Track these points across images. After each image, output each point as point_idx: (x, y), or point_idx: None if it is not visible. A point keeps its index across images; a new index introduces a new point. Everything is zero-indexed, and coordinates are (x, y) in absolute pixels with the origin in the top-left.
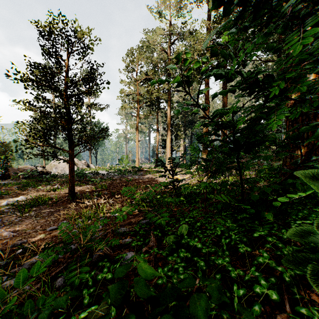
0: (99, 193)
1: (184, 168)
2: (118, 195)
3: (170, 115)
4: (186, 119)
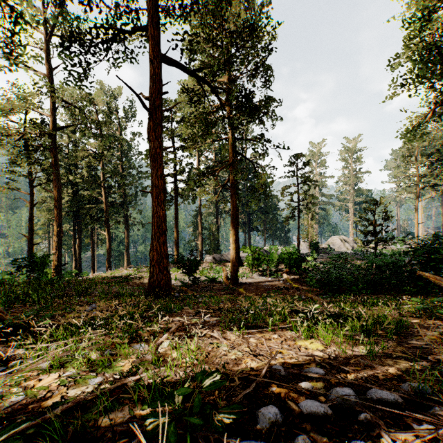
0: None
1: None
2: None
3: None
4: None
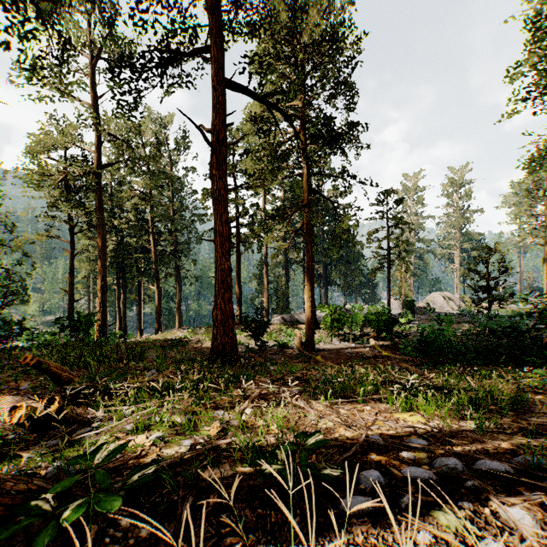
0: None
1: None
2: None
3: None
4: None
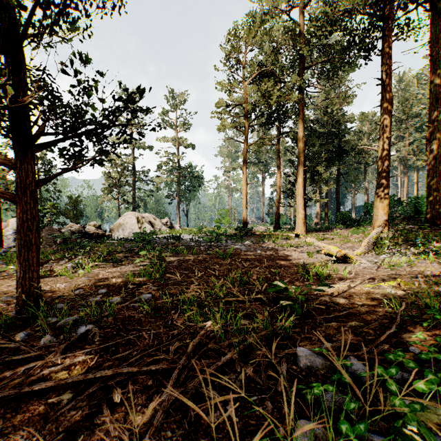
0: (128, 295)
1: (328, 232)
2: (173, 315)
3: (303, 137)
4: (329, 147)
